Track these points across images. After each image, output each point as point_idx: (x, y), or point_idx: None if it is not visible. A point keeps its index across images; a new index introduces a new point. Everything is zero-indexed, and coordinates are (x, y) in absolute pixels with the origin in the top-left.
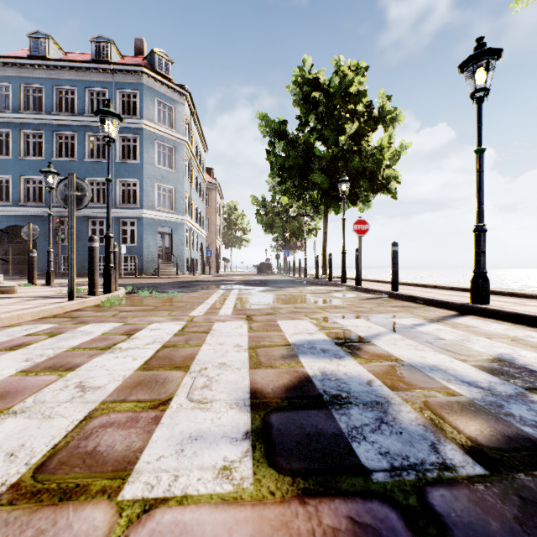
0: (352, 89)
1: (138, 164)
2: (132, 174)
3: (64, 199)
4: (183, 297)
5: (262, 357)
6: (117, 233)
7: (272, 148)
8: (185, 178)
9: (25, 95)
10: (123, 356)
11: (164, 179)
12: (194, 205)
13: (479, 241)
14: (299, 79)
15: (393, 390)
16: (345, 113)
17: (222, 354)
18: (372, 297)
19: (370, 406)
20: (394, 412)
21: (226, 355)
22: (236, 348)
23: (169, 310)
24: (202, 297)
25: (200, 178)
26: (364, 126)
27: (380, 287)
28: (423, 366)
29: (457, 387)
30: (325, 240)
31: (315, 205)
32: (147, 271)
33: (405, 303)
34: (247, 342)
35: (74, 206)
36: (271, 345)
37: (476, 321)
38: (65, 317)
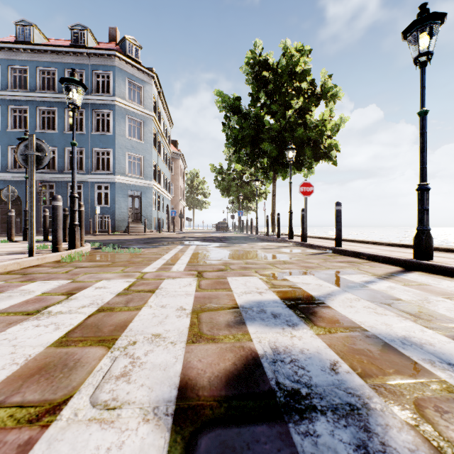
0: (298, 69)
1: (111, 135)
2: (105, 144)
3: (24, 159)
4: (143, 252)
5: (204, 325)
6: (93, 196)
7: (227, 121)
8: (153, 148)
9: (12, 75)
10: (47, 323)
11: (134, 149)
12: (160, 172)
13: (422, 199)
14: (251, 60)
15: (367, 381)
16: (291, 90)
17: (160, 321)
18: (318, 252)
19: (342, 415)
20: (380, 429)
21: (164, 322)
22: (177, 312)
23: (124, 266)
24: (161, 252)
25: (166, 149)
26: (308, 101)
27: (324, 243)
28: (392, 338)
29: (448, 374)
30: (274, 202)
31: (265, 172)
32: (119, 229)
33: (350, 258)
34: (192, 304)
35: (33, 166)
36: (217, 308)
37: (425, 278)
38: (17, 274)
